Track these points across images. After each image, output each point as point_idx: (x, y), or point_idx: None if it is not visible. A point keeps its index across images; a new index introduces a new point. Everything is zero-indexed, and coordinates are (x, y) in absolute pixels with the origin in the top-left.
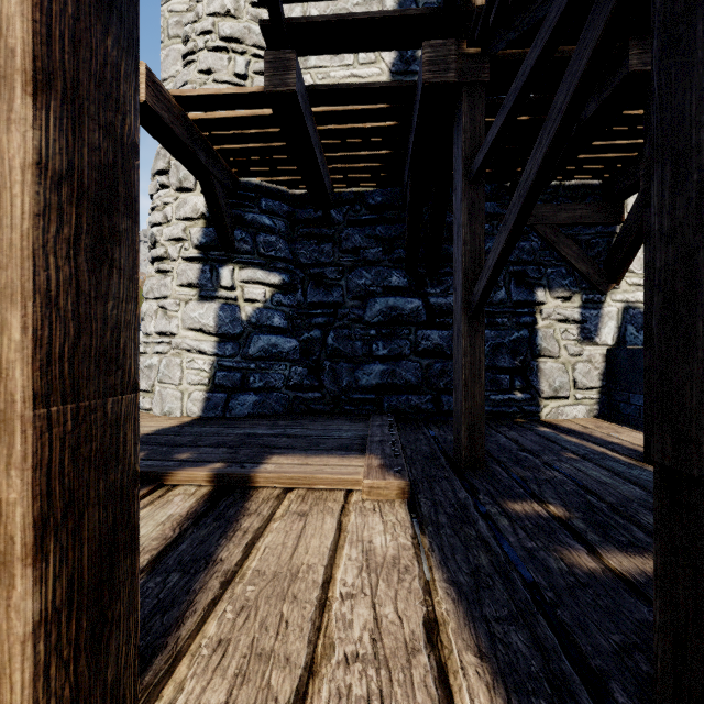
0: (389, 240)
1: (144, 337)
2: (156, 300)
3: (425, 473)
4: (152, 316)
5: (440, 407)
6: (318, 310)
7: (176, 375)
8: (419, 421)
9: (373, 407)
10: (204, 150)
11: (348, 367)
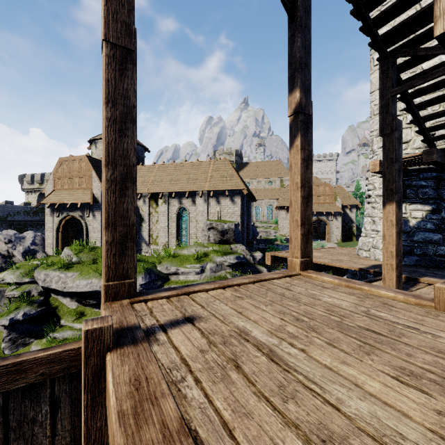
0: None
1: (364, 230)
2: (370, 217)
3: None
4: (368, 223)
5: None
6: None
7: (380, 246)
8: None
9: None
10: None
11: None
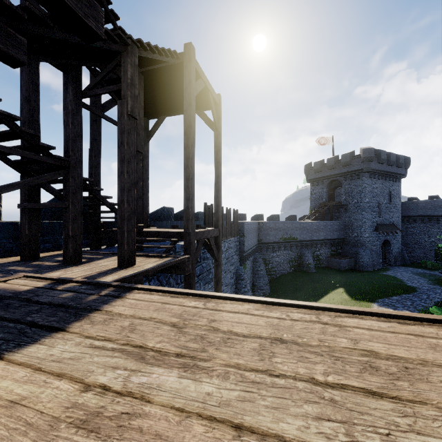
0: None
1: None
2: None
3: None
4: None
5: None
6: None
7: None
8: None
9: None
10: None
11: None
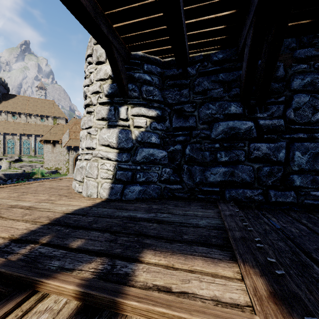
0: (228, 82)
1: (81, 150)
2: (87, 129)
3: (317, 299)
4: (84, 138)
5: (268, 198)
6: (179, 132)
7: (94, 173)
8: (253, 209)
9: (217, 196)
10: (105, 24)
11: (199, 169)
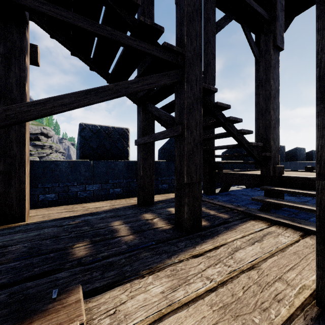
0: None
1: None
2: None
3: None
4: None
5: None
6: None
7: None
8: None
9: None
10: None
11: None
